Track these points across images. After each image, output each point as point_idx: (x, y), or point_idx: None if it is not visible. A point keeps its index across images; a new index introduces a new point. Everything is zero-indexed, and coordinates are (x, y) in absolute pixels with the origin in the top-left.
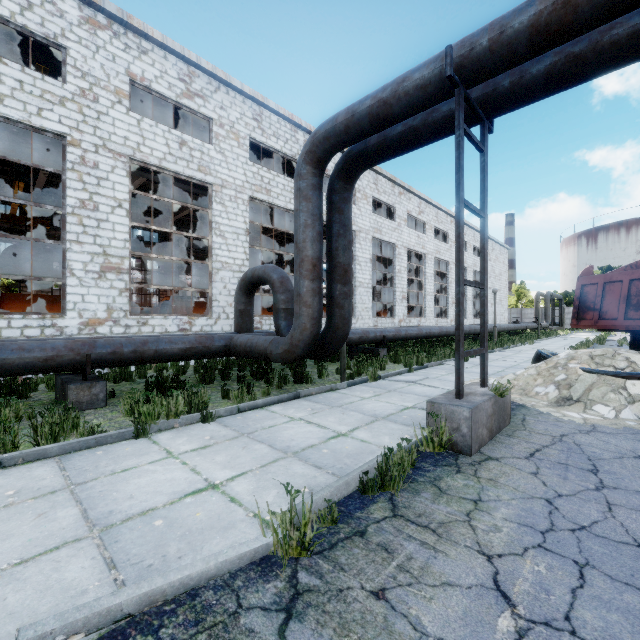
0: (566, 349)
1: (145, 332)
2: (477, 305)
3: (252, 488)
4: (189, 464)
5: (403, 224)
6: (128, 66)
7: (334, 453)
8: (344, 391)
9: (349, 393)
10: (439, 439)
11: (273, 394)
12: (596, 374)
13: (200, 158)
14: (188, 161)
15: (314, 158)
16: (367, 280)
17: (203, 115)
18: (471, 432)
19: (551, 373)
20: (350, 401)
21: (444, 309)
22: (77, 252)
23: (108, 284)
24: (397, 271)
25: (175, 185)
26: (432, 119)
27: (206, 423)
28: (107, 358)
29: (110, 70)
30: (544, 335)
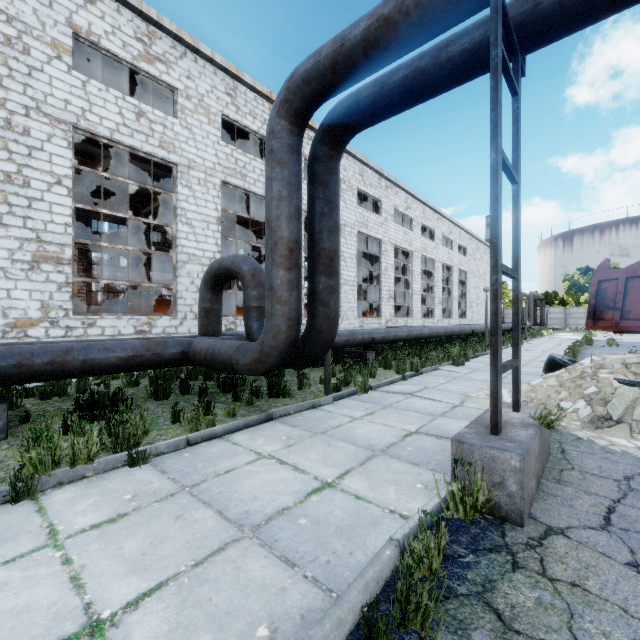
0: (559, 350)
1: (92, 335)
2: (462, 305)
3: (165, 631)
4: (74, 563)
5: (390, 219)
6: (70, 15)
7: (316, 526)
8: (329, 408)
9: (335, 411)
10: (473, 499)
11: (240, 414)
12: (638, 387)
13: (162, 133)
14: (147, 135)
15: (291, 110)
16: (353, 277)
17: (166, 84)
18: (523, 491)
19: (578, 384)
20: (337, 423)
21: (431, 309)
22: (0, 237)
23: (43, 277)
24: (384, 269)
25: (133, 164)
26: (446, 55)
27: (136, 467)
28: (8, 373)
29: (46, 17)
30: (530, 335)
